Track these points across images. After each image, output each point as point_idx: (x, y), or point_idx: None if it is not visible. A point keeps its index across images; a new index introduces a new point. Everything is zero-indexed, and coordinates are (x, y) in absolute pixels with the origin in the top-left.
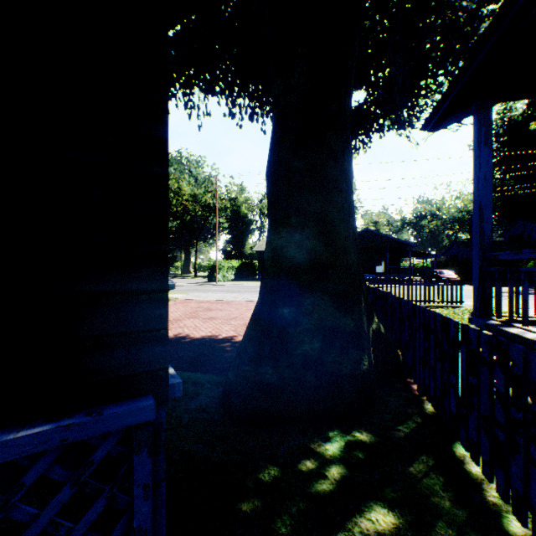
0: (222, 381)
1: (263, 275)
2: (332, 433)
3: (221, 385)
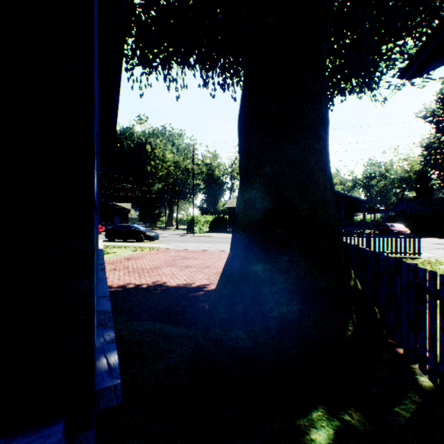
0: (193, 335)
1: (234, 229)
2: (316, 414)
3: (191, 340)
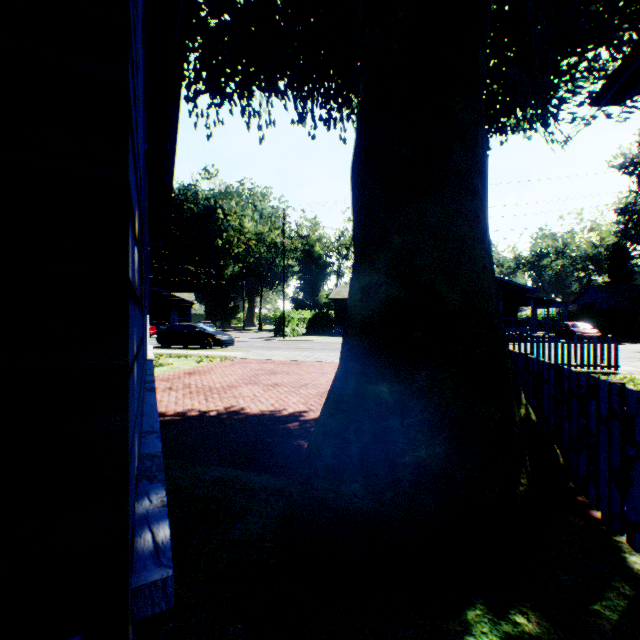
0: (284, 488)
1: (346, 331)
2: (473, 613)
3: (282, 496)
